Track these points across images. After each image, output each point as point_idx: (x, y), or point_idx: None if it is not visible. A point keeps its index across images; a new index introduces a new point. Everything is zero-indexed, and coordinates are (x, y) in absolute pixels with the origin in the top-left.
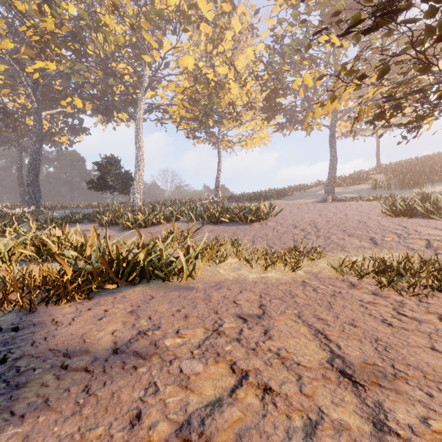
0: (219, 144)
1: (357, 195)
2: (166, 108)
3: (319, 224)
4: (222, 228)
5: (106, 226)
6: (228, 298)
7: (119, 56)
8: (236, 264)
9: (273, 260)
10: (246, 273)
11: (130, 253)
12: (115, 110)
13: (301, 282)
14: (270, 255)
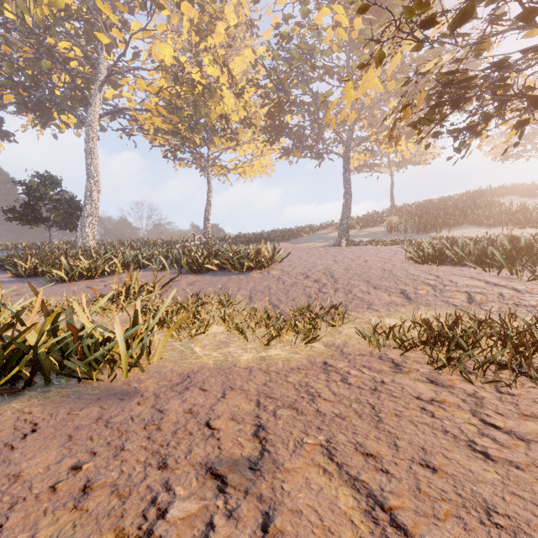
0: (209, 169)
1: (373, 238)
2: (134, 114)
3: (336, 272)
4: (207, 279)
5: (27, 276)
6: (197, 412)
7: (61, 31)
8: (223, 334)
9: (279, 325)
10: (237, 351)
11: (1, 332)
12: (56, 109)
13: (322, 365)
14: (274, 320)
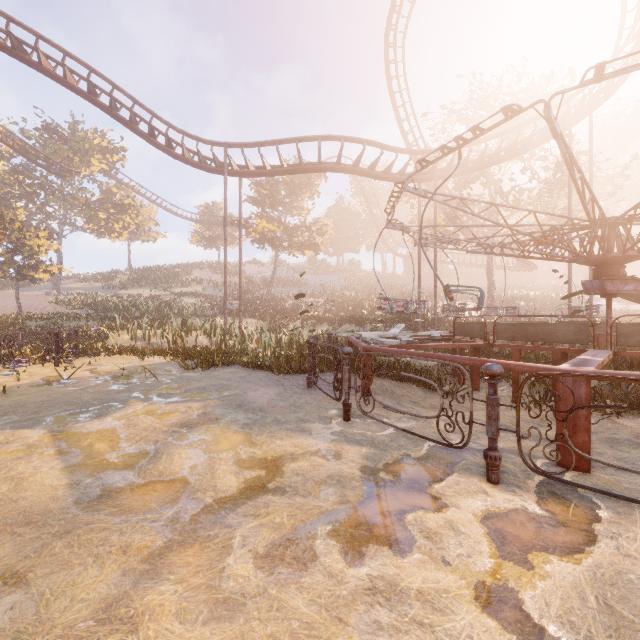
0: None
1: (85, 291)
2: None
3: (8, 306)
4: None
5: None
6: None
7: None
8: None
9: None
10: None
11: None
12: None
13: None
14: None
